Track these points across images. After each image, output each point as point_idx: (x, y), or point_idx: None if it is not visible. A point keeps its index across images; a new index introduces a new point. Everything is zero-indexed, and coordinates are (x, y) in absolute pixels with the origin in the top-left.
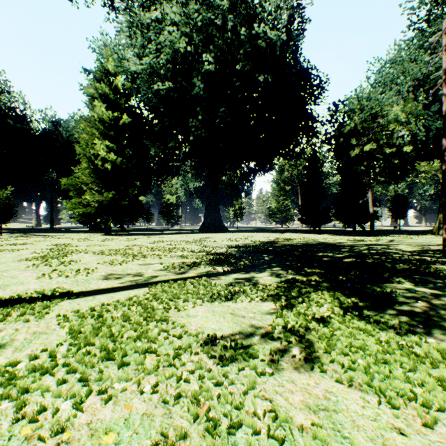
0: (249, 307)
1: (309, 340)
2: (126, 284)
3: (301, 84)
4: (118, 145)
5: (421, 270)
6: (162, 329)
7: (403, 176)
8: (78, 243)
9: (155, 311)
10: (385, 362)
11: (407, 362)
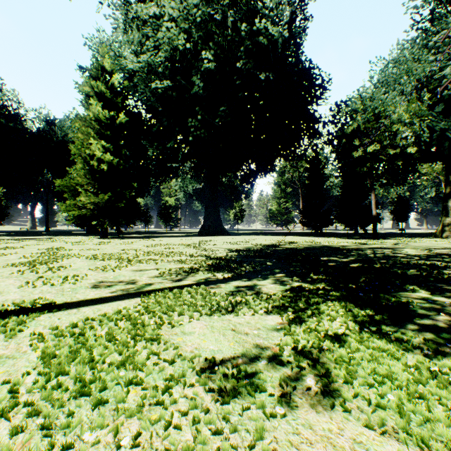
0: (253, 322)
1: (324, 365)
2: (116, 294)
3: (303, 84)
4: (114, 145)
5: (433, 276)
6: (152, 352)
7: (406, 178)
8: (71, 247)
9: (146, 328)
10: (420, 397)
11: (446, 397)
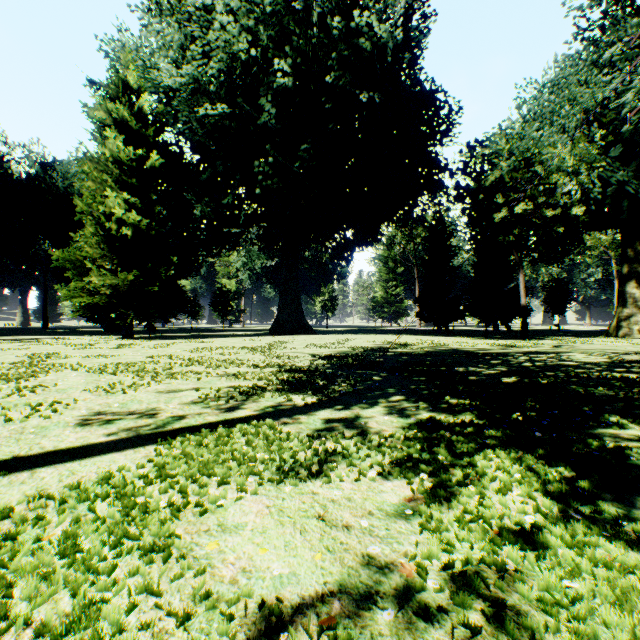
0: (358, 497)
1: (522, 620)
2: (116, 437)
3: (421, 114)
4: (143, 199)
5: (637, 399)
6: (146, 587)
7: (567, 252)
8: (72, 352)
9: (147, 519)
10: None
11: None
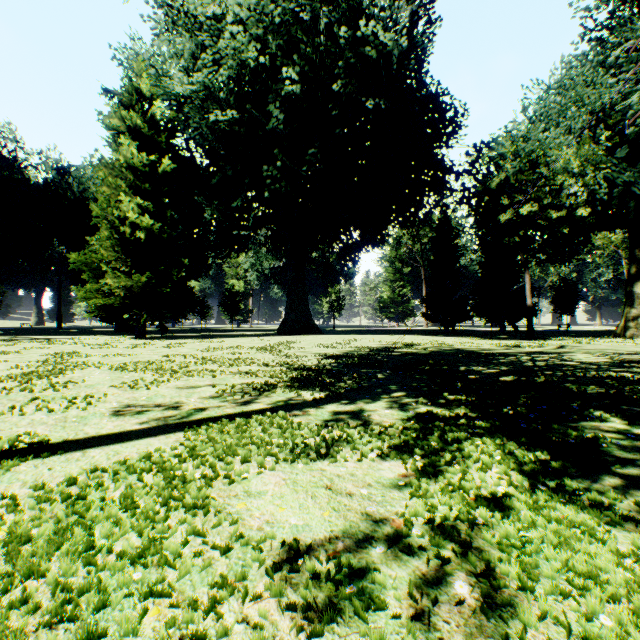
0: (360, 473)
1: (482, 555)
2: (148, 426)
3: (427, 117)
4: (155, 203)
5: (626, 396)
6: (194, 531)
7: (574, 253)
8: (91, 351)
9: (187, 486)
10: None
11: None
